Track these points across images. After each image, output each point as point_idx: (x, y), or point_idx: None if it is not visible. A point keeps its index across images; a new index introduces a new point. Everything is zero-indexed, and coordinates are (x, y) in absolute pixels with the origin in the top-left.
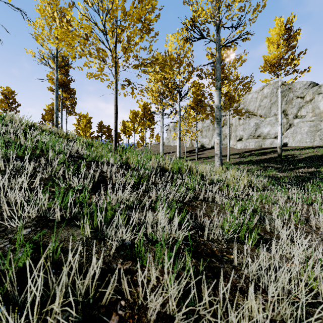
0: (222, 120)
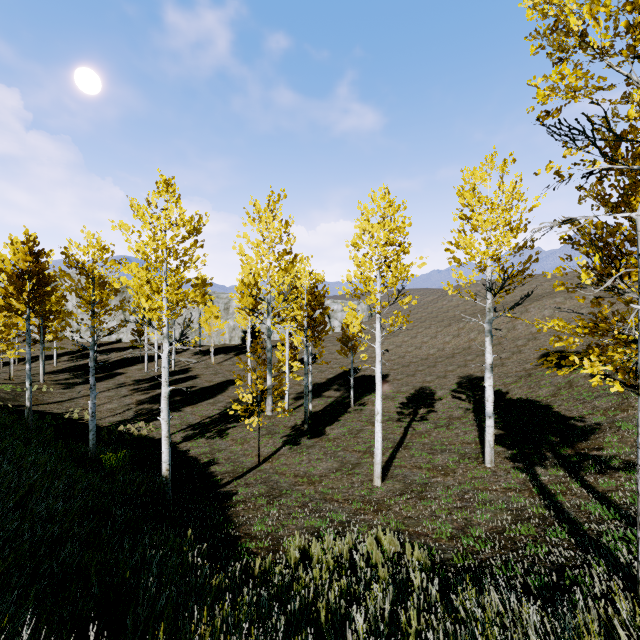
0: None
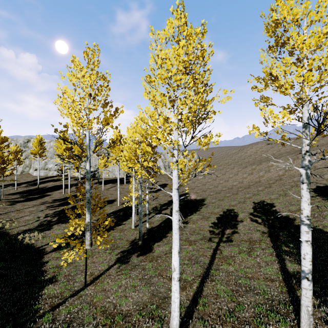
0: (25, 154)
